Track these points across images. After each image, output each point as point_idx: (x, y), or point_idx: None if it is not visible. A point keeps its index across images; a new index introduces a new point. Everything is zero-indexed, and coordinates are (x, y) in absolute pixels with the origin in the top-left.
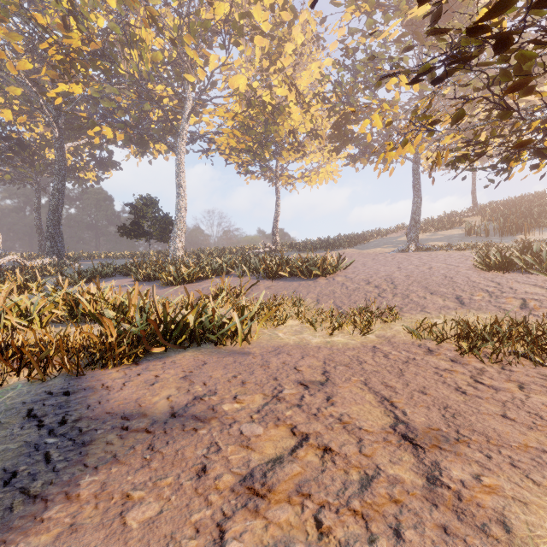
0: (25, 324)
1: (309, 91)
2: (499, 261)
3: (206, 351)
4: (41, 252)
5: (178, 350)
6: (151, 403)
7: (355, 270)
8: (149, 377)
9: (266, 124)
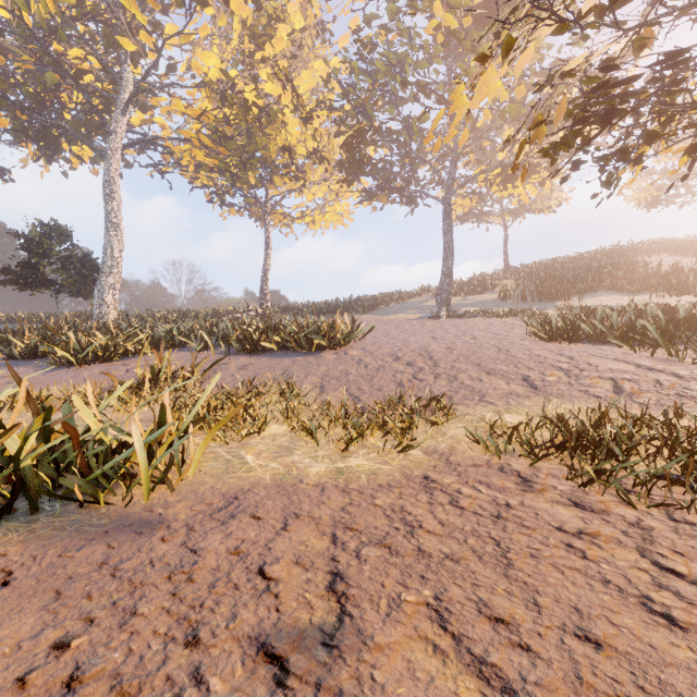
0: None
1: (312, 100)
2: (557, 328)
3: (45, 527)
4: None
5: None
6: None
7: (375, 340)
8: None
9: (249, 132)
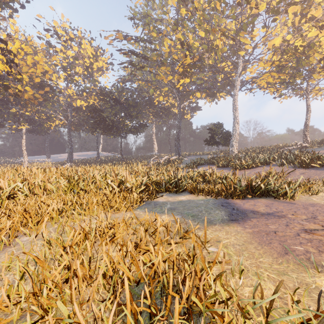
0: (192, 182)
1: None
2: None
3: (270, 200)
4: (170, 153)
5: (257, 198)
6: (258, 210)
7: None
8: (251, 204)
9: (297, 61)
